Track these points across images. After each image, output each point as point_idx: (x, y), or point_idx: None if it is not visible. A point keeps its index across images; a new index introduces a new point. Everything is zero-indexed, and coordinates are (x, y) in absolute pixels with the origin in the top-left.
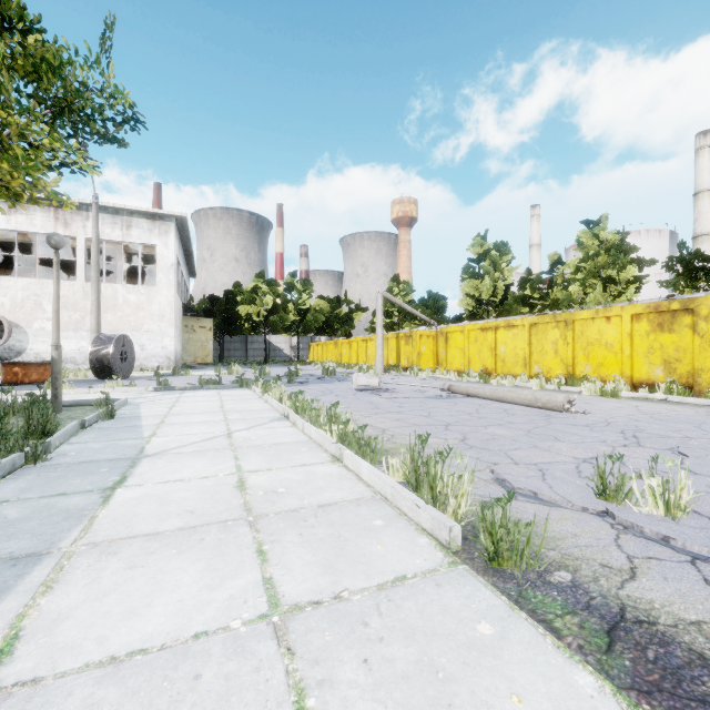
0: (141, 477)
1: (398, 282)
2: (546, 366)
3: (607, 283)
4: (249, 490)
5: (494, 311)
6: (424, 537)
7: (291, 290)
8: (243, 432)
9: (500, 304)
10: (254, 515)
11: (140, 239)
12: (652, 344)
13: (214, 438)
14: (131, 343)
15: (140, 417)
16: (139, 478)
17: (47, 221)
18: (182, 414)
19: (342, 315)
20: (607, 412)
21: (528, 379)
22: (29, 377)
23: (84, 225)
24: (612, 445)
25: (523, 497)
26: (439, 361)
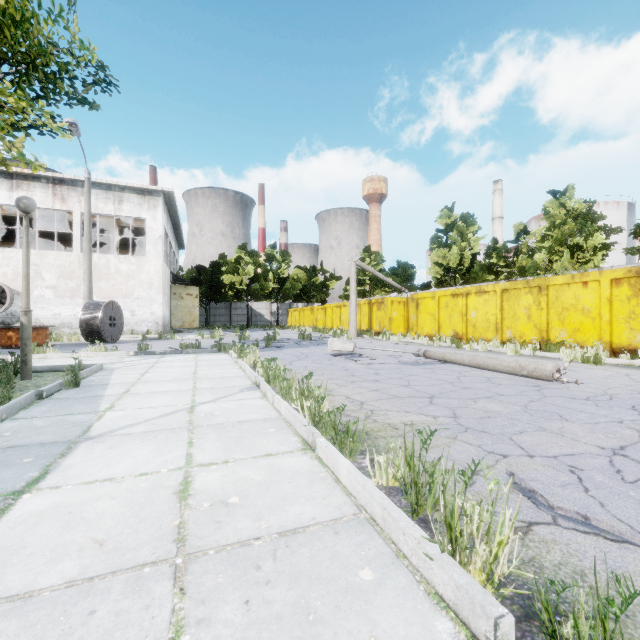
0: (65, 473)
1: (370, 252)
2: (518, 331)
3: (574, 250)
4: (191, 500)
5: (460, 278)
6: (443, 616)
7: (271, 260)
8: (208, 404)
9: (467, 272)
10: (186, 552)
11: (130, 212)
12: (634, 309)
13: (174, 413)
14: (120, 309)
15: (107, 385)
16: (61, 475)
17: (45, 196)
18: (151, 381)
19: (317, 283)
20: (600, 381)
21: (500, 344)
22: None
23: (80, 200)
24: (635, 427)
25: (565, 520)
26: (410, 325)
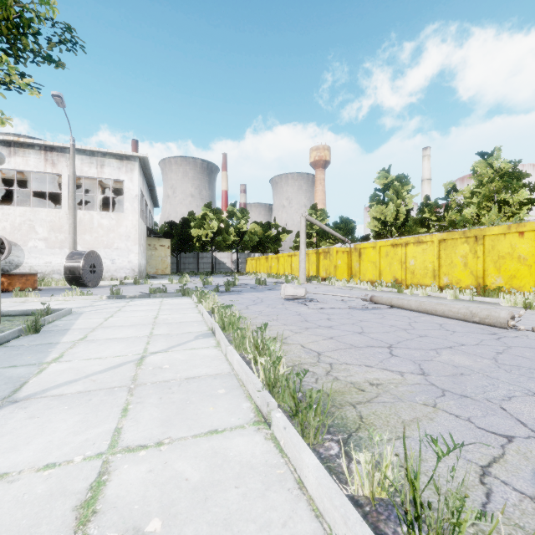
0: None
1: (316, 210)
2: (455, 278)
3: (501, 205)
4: (92, 525)
5: (396, 231)
6: None
7: (232, 216)
8: (159, 355)
9: (402, 225)
10: None
11: (111, 175)
12: None
13: (120, 366)
14: (99, 258)
15: (67, 331)
16: None
17: (38, 162)
18: (111, 327)
19: (271, 236)
20: None
21: (438, 289)
22: (13, 286)
23: (68, 165)
24: None
25: None
26: (353, 272)
